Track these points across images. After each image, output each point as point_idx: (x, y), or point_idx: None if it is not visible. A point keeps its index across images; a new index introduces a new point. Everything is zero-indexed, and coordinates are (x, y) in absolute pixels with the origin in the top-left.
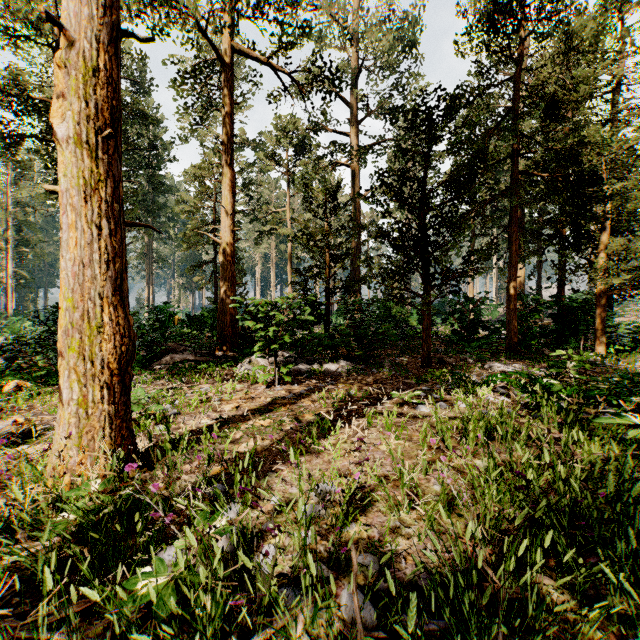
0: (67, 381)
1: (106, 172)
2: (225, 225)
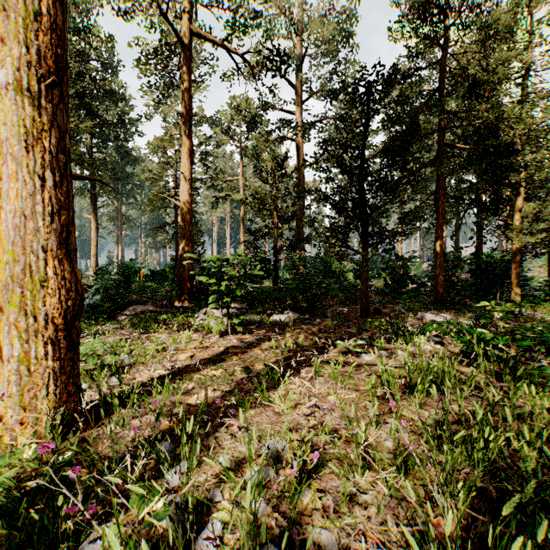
0: (8, 337)
1: (51, 122)
2: (184, 189)
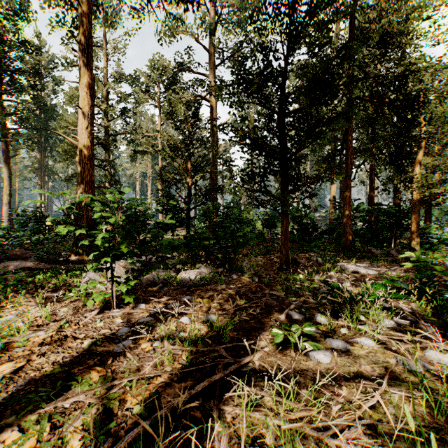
0: None
1: None
2: (82, 126)
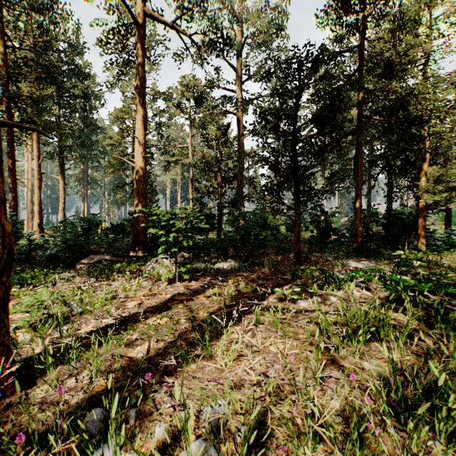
0: None
1: None
2: (138, 152)
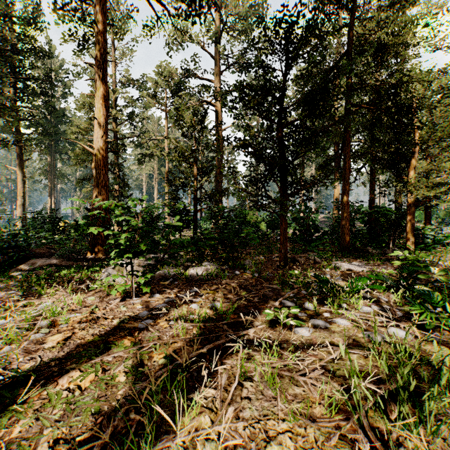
0: None
1: None
2: (97, 136)
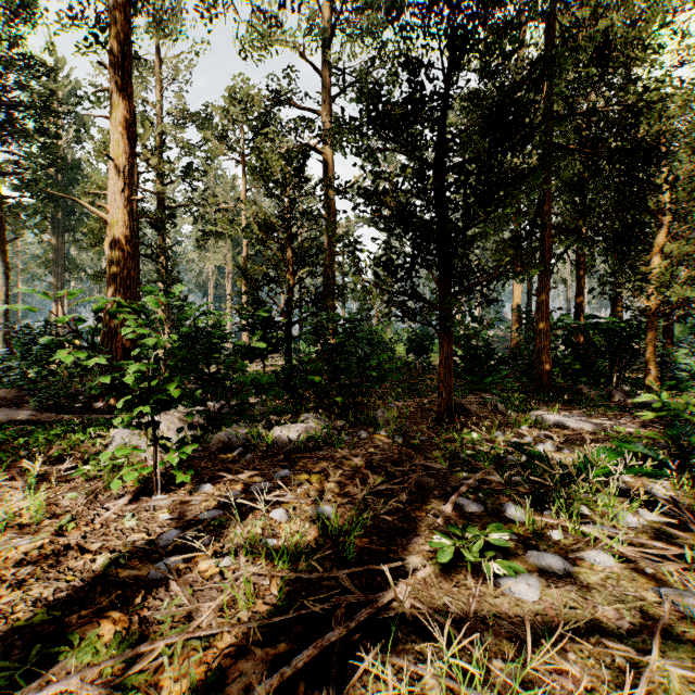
0: None
1: None
2: (115, 189)
